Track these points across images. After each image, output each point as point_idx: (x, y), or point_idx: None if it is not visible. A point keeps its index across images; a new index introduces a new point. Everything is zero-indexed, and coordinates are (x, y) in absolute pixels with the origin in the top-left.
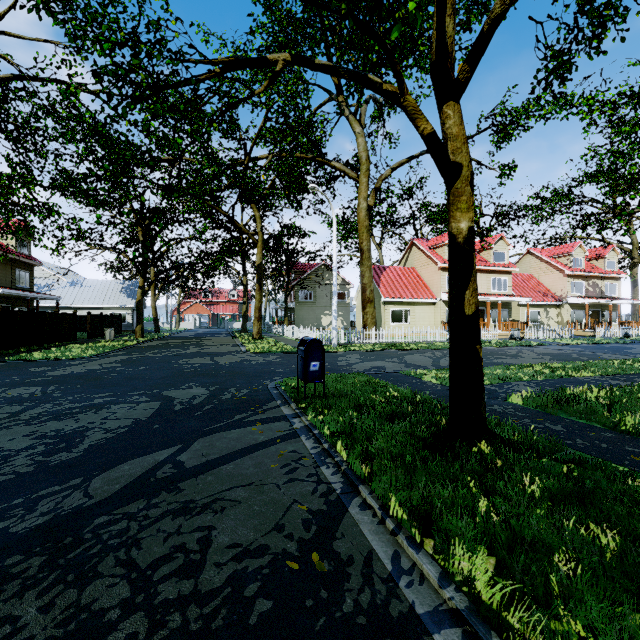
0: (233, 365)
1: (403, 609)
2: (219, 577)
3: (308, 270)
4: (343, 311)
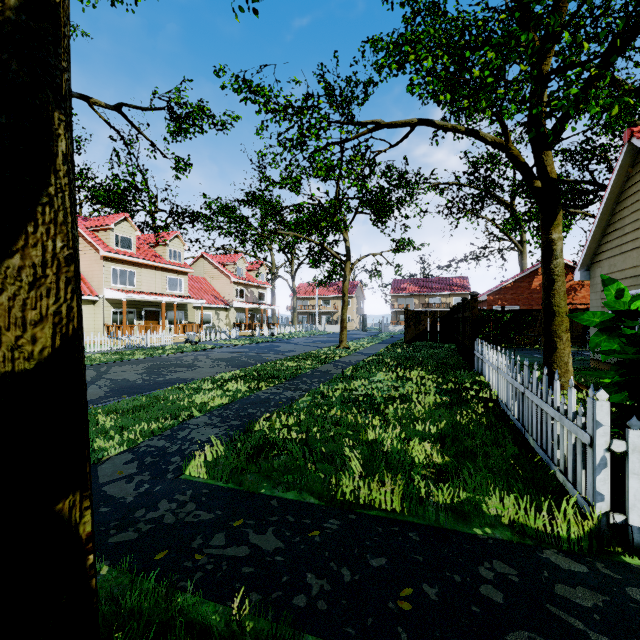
0: None
1: None
2: None
3: None
4: None
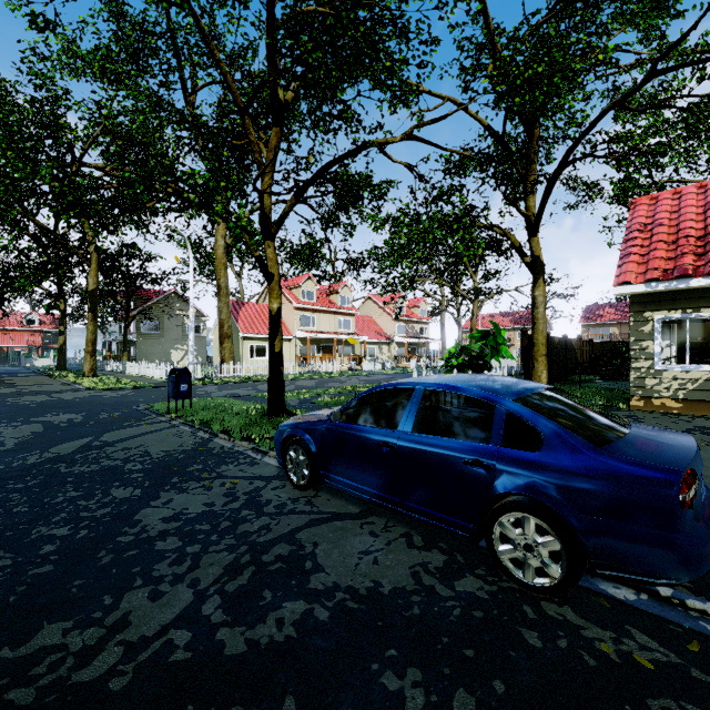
0: (85, 399)
1: (234, 451)
2: (160, 455)
3: (154, 297)
4: (198, 345)
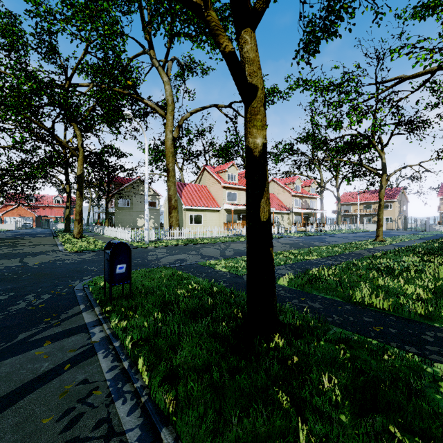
0: (43, 266)
1: None
2: None
3: (126, 183)
4: (154, 215)
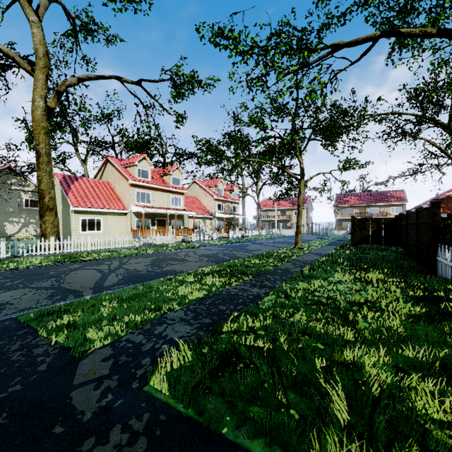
0: None
1: None
2: None
3: None
4: (36, 218)
